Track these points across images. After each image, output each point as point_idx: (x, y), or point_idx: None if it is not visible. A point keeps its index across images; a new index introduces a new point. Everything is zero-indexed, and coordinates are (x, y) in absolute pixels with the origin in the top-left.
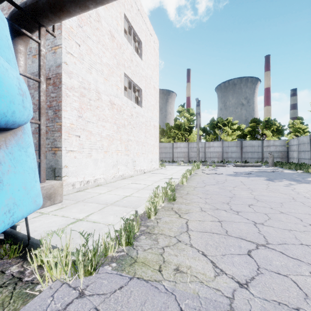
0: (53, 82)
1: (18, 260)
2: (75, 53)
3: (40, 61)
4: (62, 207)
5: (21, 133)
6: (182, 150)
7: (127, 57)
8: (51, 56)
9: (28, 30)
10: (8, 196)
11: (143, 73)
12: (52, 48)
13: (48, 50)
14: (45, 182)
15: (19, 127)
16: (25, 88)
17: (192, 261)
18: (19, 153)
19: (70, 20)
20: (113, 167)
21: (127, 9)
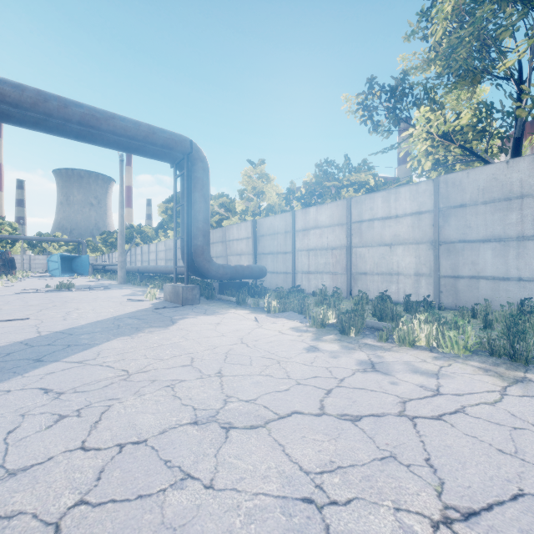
0: None
1: None
2: None
3: None
4: None
5: None
6: None
7: None
8: None
9: None
10: None
11: None
12: None
13: None
14: None
15: None
16: None
17: None
18: None
19: None
20: None
21: None
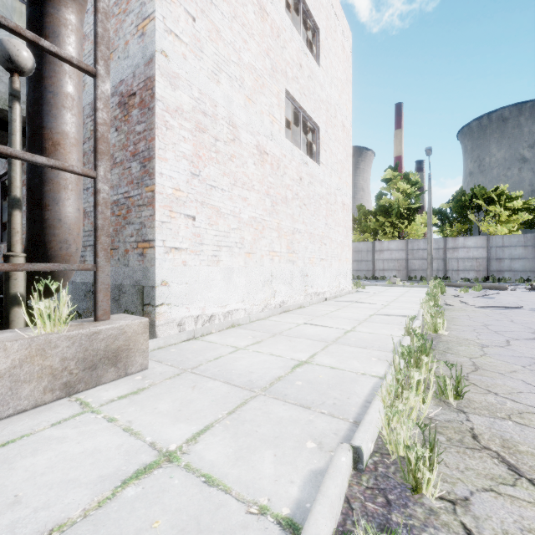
0: (140, 99)
1: None
2: (183, 34)
3: (96, 25)
4: (140, 387)
5: None
6: (394, 255)
7: (290, 57)
8: (136, 45)
9: None
10: None
11: (322, 94)
12: (138, 28)
13: (131, 35)
14: (109, 320)
15: None
16: None
17: None
18: None
19: None
20: (265, 287)
21: None
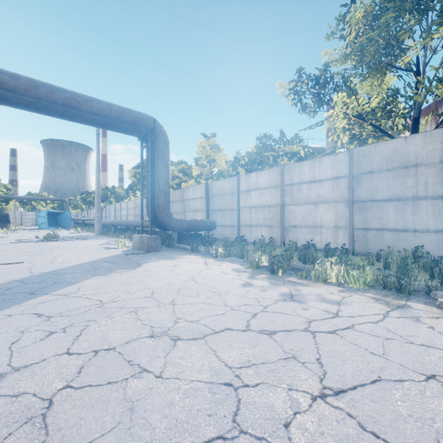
0: None
1: None
2: None
3: None
4: None
5: None
6: None
7: None
8: None
9: None
10: None
11: None
12: None
13: None
14: None
15: None
16: None
17: None
18: None
19: None
20: None
21: None
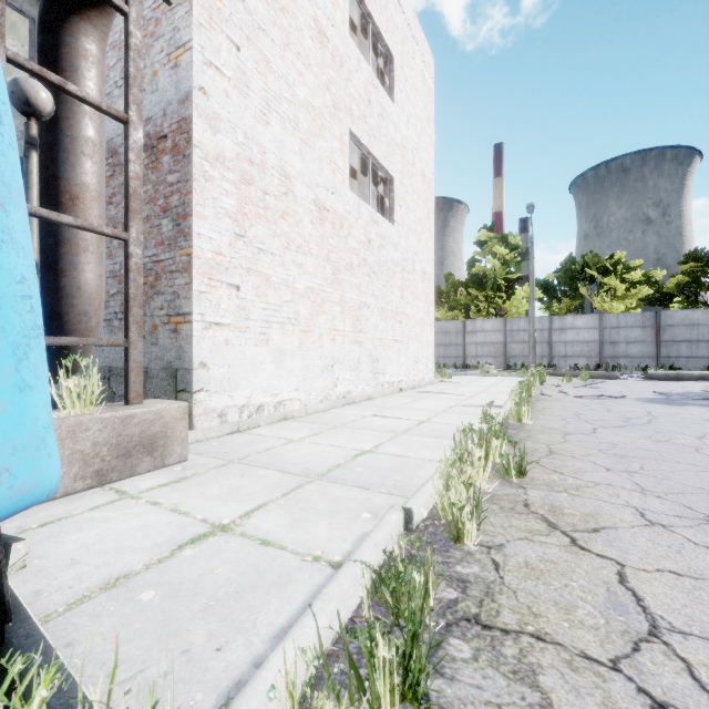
0: (173, 144)
1: None
2: (226, 66)
3: (128, 64)
4: (182, 476)
5: None
6: (490, 338)
7: (357, 92)
8: (167, 78)
9: None
10: None
11: (397, 136)
12: (171, 57)
13: (161, 65)
14: (142, 404)
15: None
16: None
17: None
18: None
19: None
20: (324, 374)
21: None
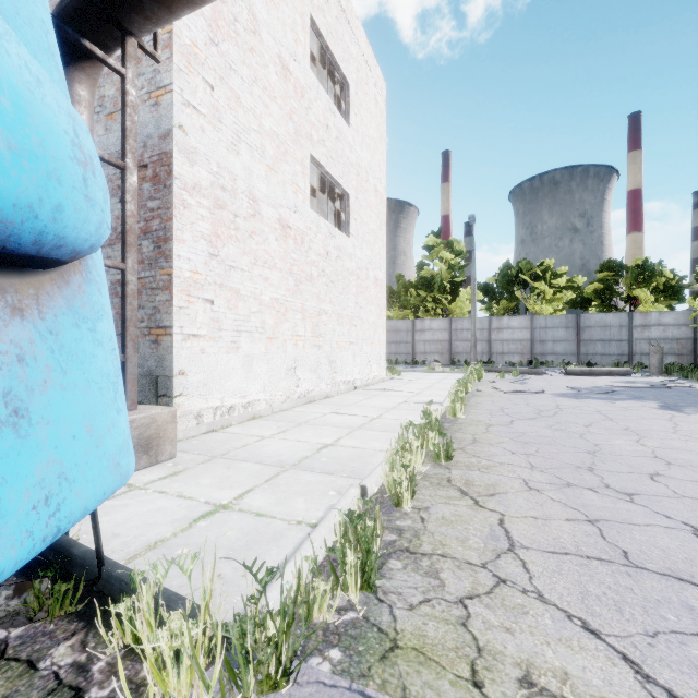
0: (153, 174)
1: (72, 625)
2: (202, 105)
3: (125, 119)
4: (176, 471)
5: (80, 280)
6: (437, 336)
7: (316, 118)
8: (148, 114)
9: (98, 48)
10: (44, 456)
11: (352, 156)
12: (151, 95)
13: (141, 100)
14: (137, 410)
15: (74, 258)
16: (90, 148)
17: (564, 652)
18: (74, 334)
19: (192, 28)
20: (288, 376)
21: (316, 6)
